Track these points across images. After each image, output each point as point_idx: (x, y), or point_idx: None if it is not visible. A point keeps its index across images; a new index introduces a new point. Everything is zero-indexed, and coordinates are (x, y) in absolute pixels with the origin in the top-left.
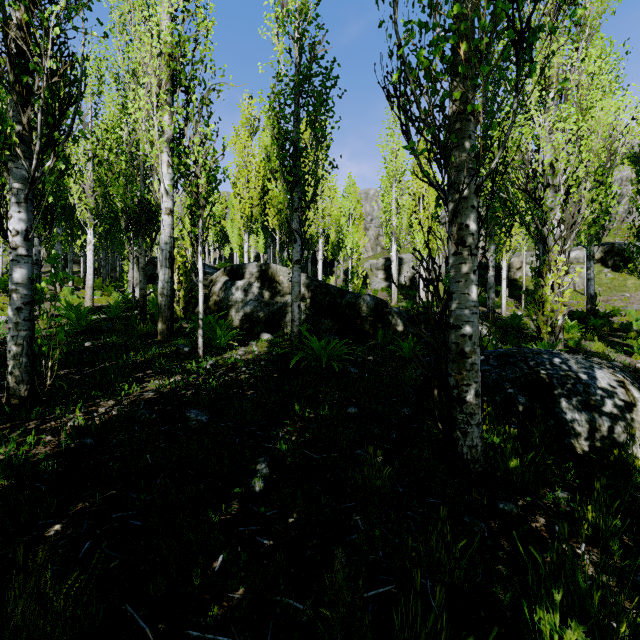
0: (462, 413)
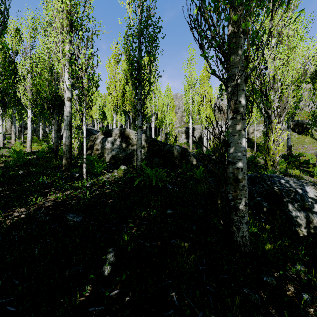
0: (237, 216)
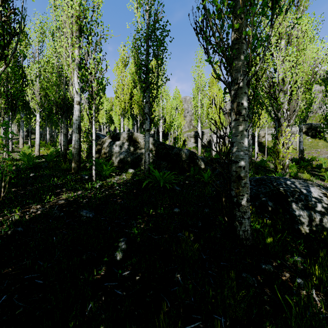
0: (239, 211)
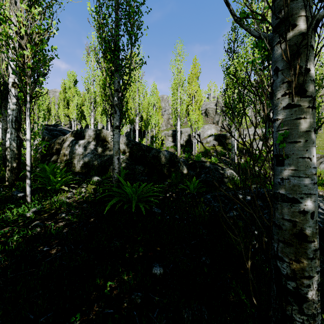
0: (302, 314)
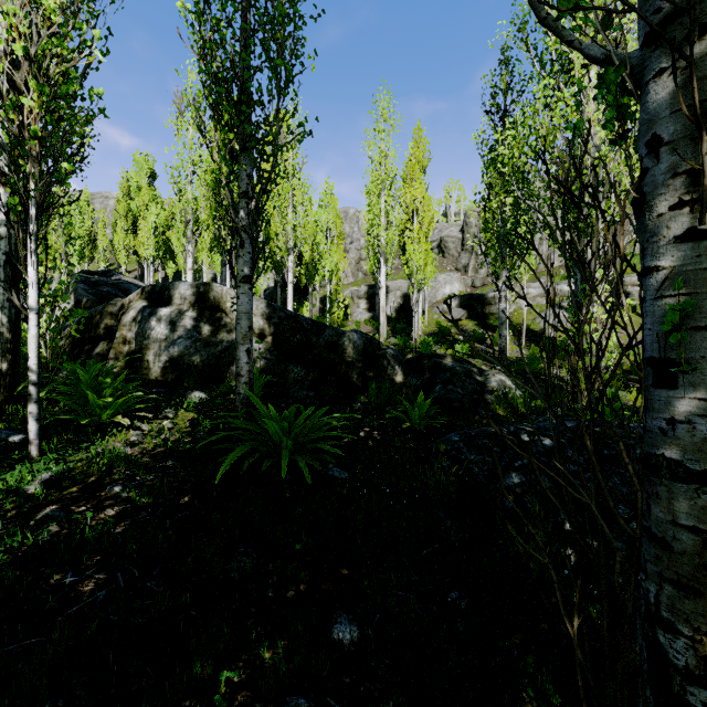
0: None
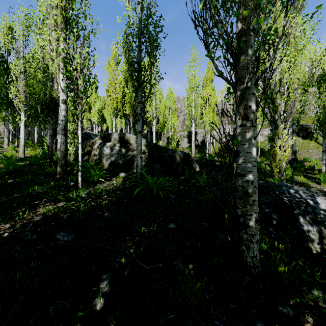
0: (246, 234)
